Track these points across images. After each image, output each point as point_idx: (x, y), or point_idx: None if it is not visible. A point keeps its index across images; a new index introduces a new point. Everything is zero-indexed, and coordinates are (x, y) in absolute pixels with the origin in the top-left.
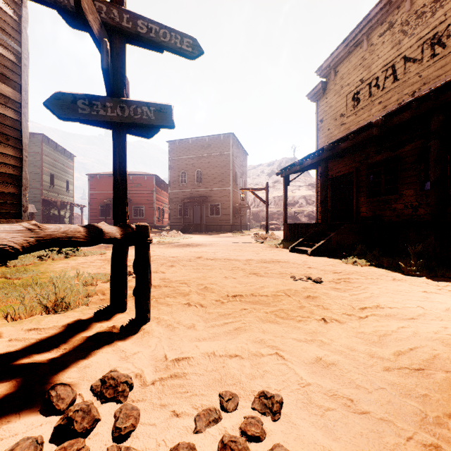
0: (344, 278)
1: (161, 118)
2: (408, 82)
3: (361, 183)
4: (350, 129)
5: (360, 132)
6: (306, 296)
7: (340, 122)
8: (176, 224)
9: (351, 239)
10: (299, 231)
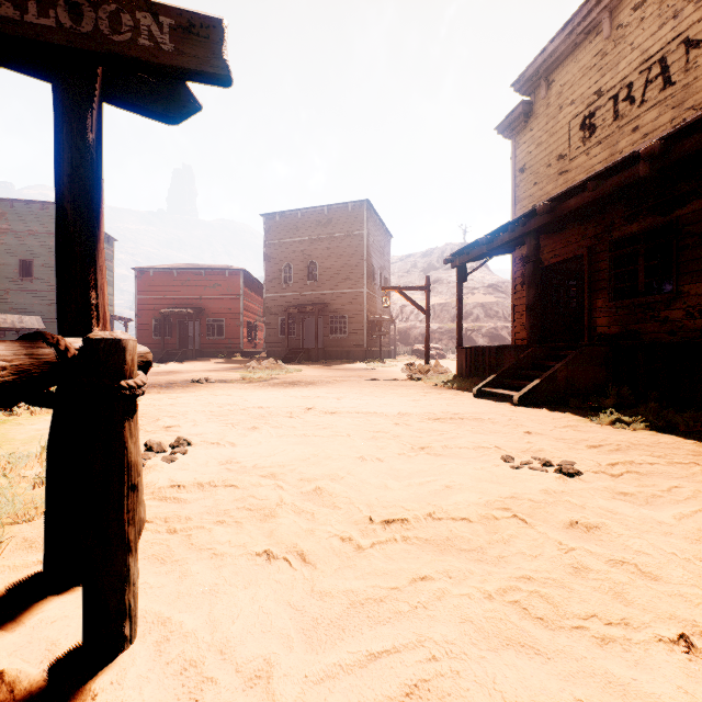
0: (622, 463)
1: (193, 49)
2: (694, 86)
3: (597, 275)
4: (577, 180)
5: (608, 175)
6: (566, 521)
7: (556, 169)
8: (276, 348)
9: (592, 374)
10: (485, 360)
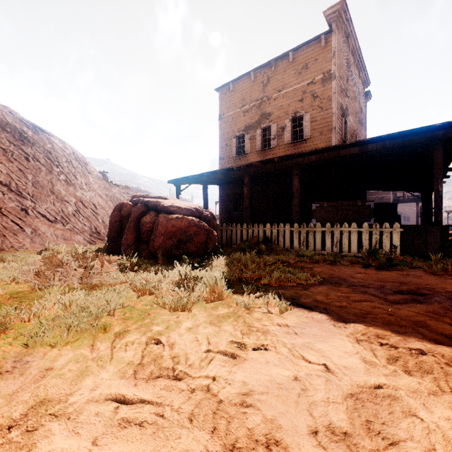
0: None
1: None
2: None
3: None
4: None
5: None
6: None
7: None
8: None
9: None
10: (451, 228)
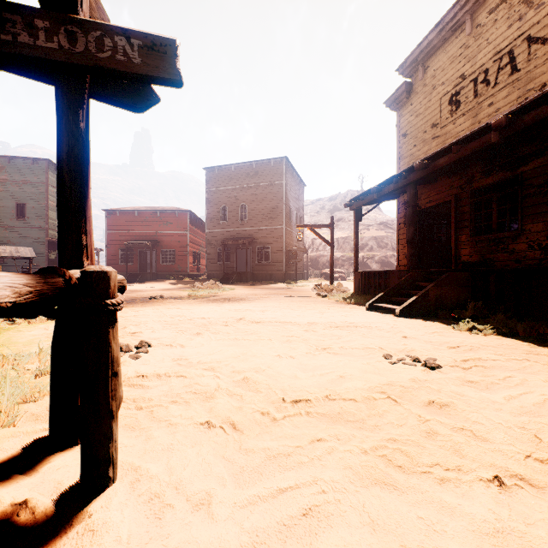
0: (472, 359)
1: (155, 62)
2: (534, 73)
3: (461, 216)
4: (446, 143)
5: (468, 141)
6: (426, 401)
7: (430, 135)
8: (215, 272)
9: (456, 293)
10: (375, 281)
